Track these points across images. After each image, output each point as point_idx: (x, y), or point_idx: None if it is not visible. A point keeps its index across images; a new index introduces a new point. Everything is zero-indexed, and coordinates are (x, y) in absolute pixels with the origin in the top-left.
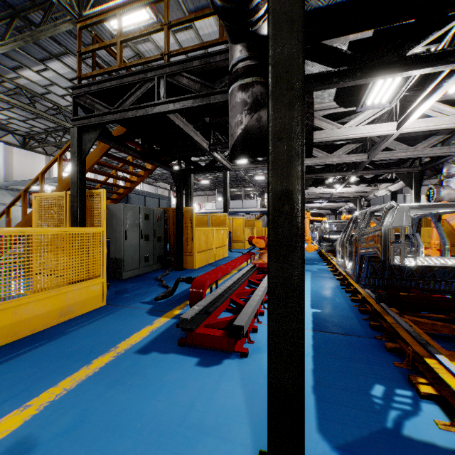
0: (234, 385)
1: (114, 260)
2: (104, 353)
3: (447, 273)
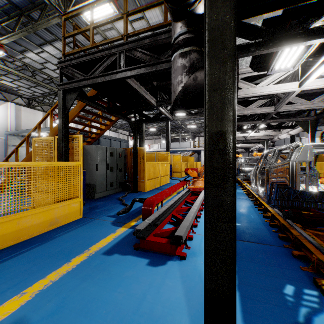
0: (176, 282)
1: (89, 185)
2: (80, 254)
3: None
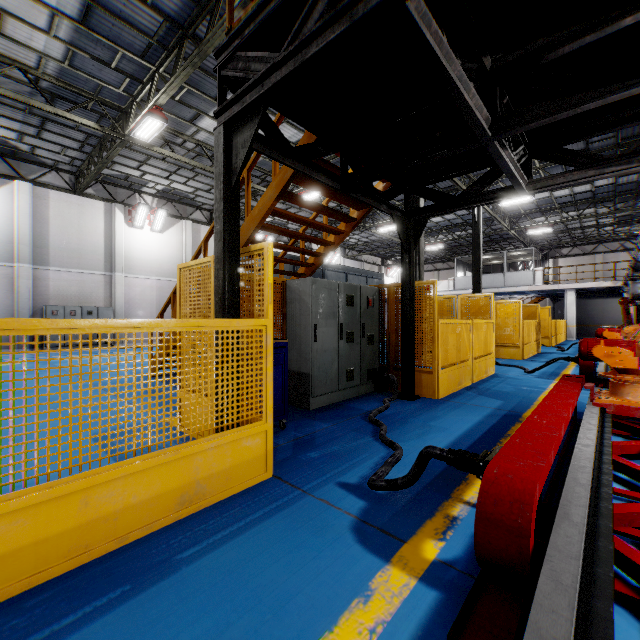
0: None
1: (297, 375)
2: None
3: None
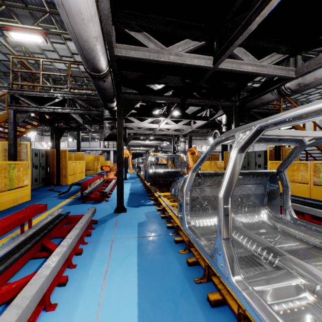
0: (106, 205)
1: None
2: (54, 207)
3: (169, 175)
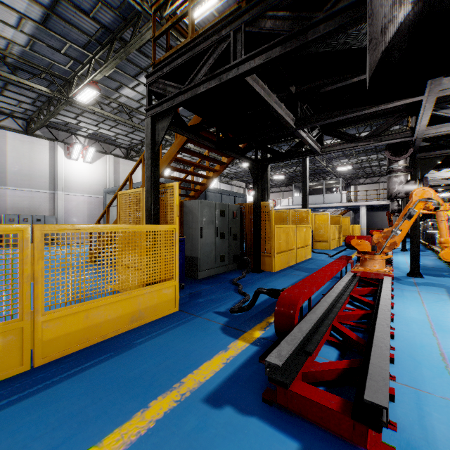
0: None
1: (190, 258)
2: (166, 391)
3: None
